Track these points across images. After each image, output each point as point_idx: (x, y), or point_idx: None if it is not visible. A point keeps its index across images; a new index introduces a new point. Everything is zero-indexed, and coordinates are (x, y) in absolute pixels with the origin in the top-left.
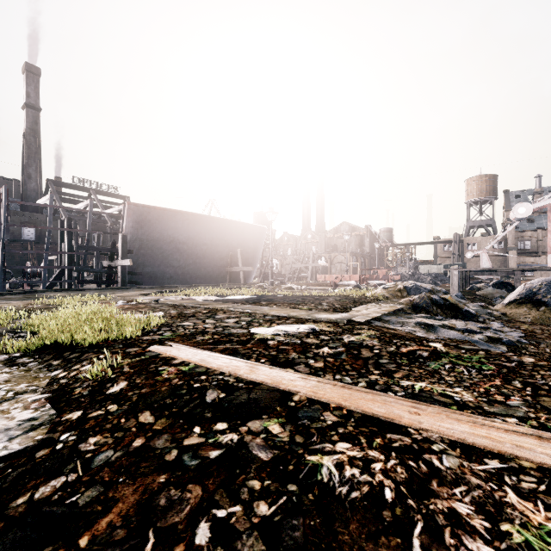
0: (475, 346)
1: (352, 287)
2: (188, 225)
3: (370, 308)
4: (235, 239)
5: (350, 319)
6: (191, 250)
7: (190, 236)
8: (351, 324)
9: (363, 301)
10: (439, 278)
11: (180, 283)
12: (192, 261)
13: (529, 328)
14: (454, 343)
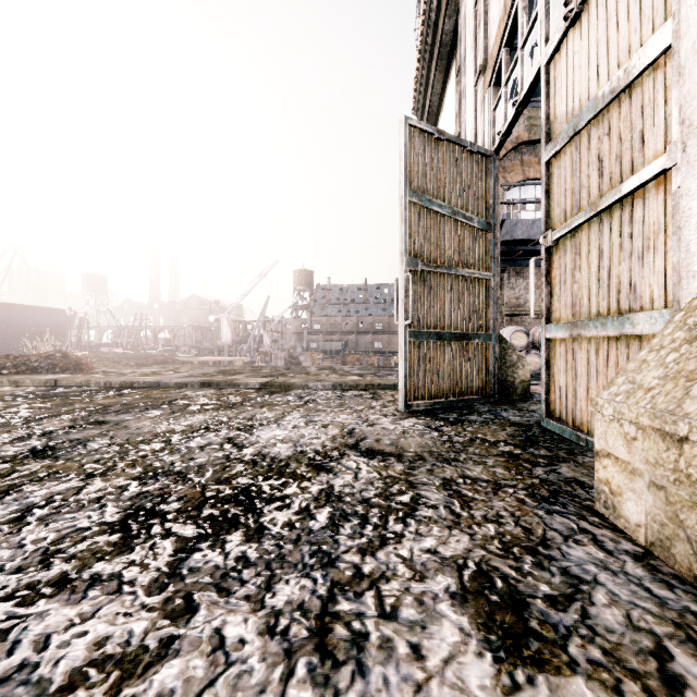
0: None
1: None
2: None
3: None
4: (45, 321)
5: None
6: (1, 329)
7: (1, 319)
8: None
9: None
10: (205, 350)
11: None
12: (2, 337)
13: None
14: None
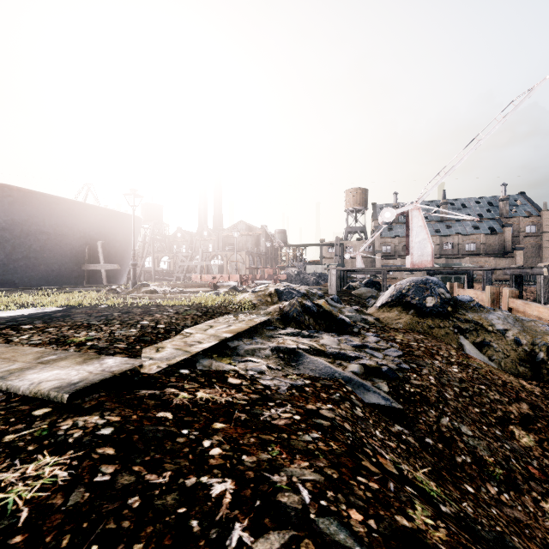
0: (348, 395)
1: (228, 290)
2: (11, 205)
3: (215, 327)
4: (95, 229)
5: (128, 370)
6: (19, 240)
7: (16, 220)
8: (75, 405)
9: (219, 312)
10: (322, 277)
11: (1, 286)
12: (22, 255)
13: (405, 339)
14: (311, 410)
